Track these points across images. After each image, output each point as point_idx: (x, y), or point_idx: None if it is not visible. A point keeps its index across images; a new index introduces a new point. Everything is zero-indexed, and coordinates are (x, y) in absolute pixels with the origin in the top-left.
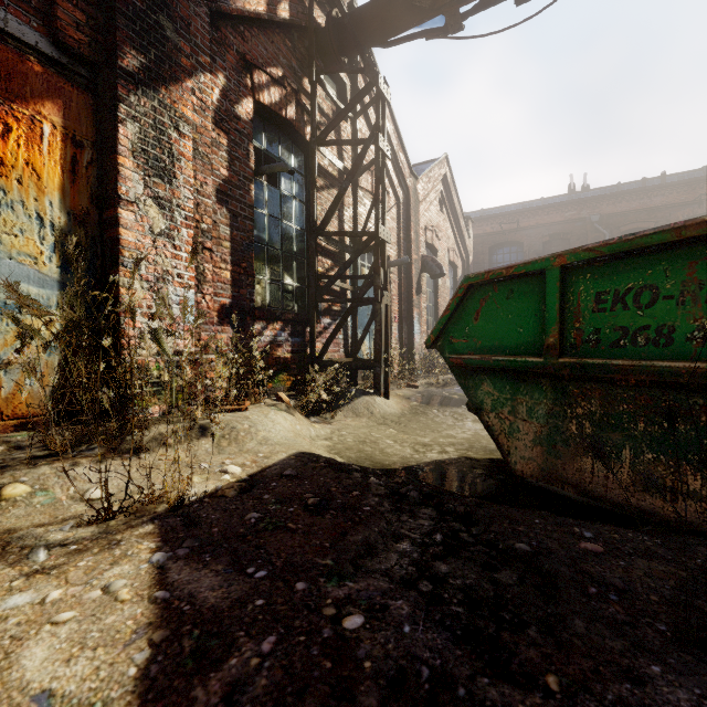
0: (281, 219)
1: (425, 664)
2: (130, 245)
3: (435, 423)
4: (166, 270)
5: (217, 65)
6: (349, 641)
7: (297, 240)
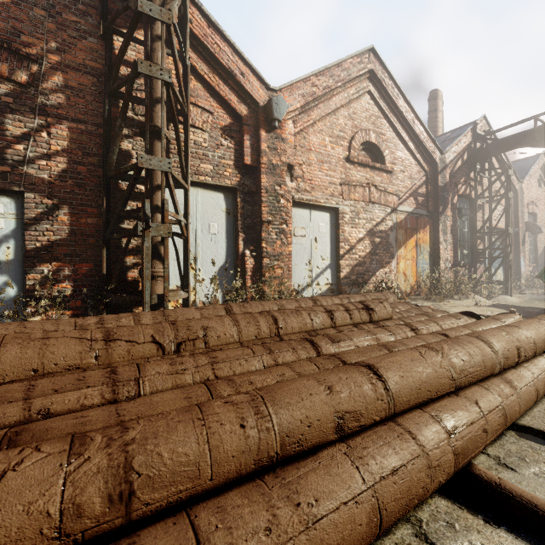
0: (462, 229)
1: (541, 312)
2: (441, 253)
3: (538, 306)
4: (446, 258)
5: (449, 192)
6: (530, 311)
7: (467, 235)
